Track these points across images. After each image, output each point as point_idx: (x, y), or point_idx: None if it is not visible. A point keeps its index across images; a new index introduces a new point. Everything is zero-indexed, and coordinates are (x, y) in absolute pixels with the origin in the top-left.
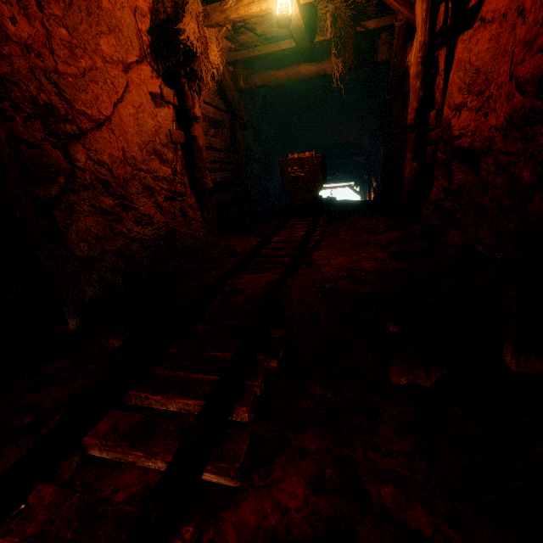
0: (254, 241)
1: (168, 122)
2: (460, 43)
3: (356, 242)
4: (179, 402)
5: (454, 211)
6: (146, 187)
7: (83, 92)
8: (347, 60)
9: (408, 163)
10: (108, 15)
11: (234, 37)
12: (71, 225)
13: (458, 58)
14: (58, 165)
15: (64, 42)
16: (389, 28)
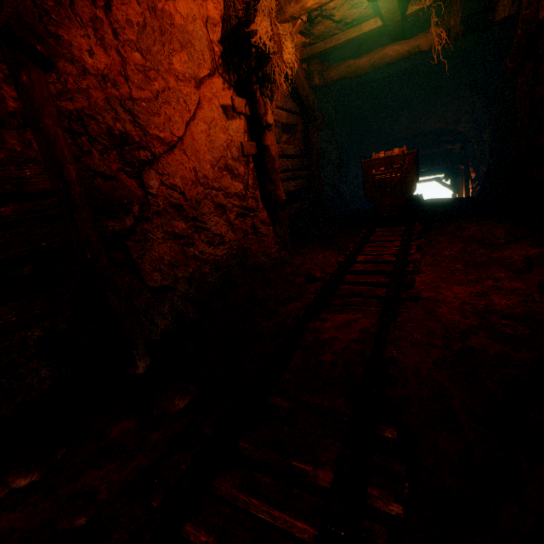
0: (332, 257)
1: (239, 134)
2: None
3: (471, 260)
4: None
5: None
6: (218, 206)
7: (156, 115)
8: (452, 27)
9: None
10: (180, 31)
11: (309, 30)
12: (145, 255)
13: None
14: (130, 196)
15: (138, 67)
16: None
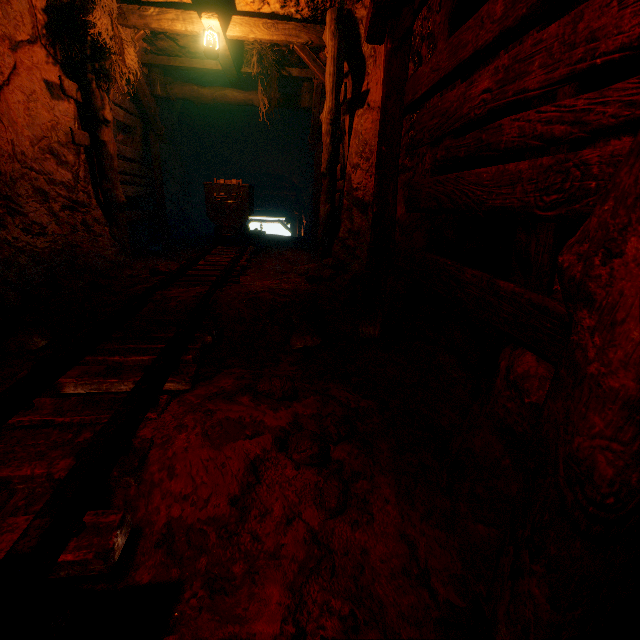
0: (177, 265)
1: (69, 119)
2: (356, 117)
3: (280, 270)
4: (136, 359)
5: (355, 248)
6: (38, 191)
7: None
8: (273, 99)
9: (322, 205)
10: None
11: (152, 40)
12: None
13: (355, 128)
14: None
15: None
16: (311, 80)
